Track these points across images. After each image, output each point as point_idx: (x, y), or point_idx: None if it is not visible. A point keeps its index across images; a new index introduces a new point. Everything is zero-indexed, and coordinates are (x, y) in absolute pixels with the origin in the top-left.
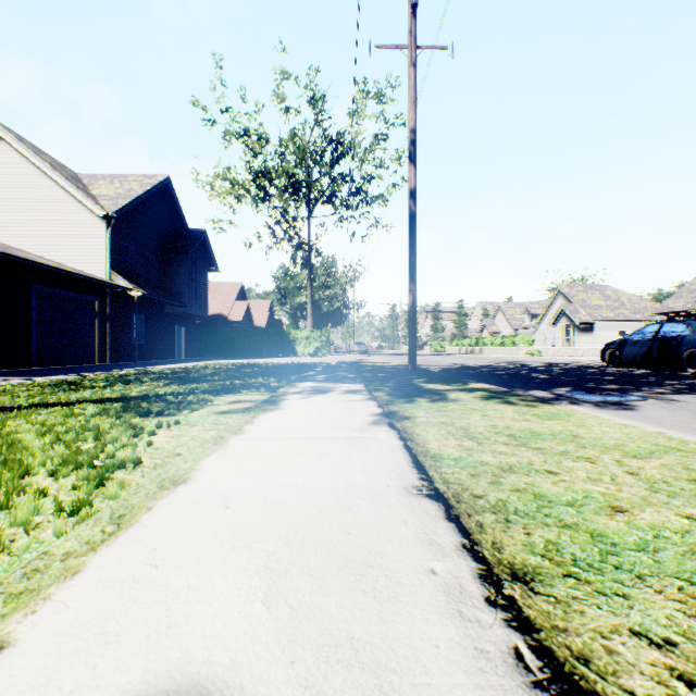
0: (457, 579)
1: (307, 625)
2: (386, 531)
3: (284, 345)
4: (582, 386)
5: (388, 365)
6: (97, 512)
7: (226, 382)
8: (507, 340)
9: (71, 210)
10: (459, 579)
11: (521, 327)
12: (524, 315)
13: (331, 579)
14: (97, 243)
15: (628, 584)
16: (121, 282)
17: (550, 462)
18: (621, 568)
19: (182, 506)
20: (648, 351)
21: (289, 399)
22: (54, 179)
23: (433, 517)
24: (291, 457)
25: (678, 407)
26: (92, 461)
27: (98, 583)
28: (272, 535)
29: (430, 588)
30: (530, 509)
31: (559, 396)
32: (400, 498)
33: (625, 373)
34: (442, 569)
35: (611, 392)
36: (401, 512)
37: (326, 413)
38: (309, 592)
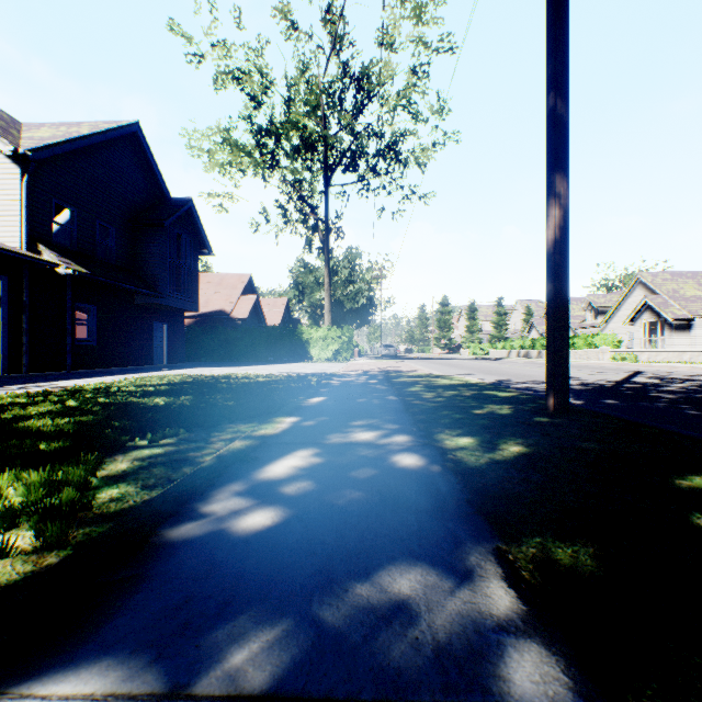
0: None
1: None
2: None
3: (295, 347)
4: None
5: (460, 386)
6: None
7: None
8: (579, 341)
9: None
10: None
11: (582, 326)
12: (586, 312)
13: None
14: (7, 196)
15: None
16: (45, 254)
17: None
18: None
19: None
20: None
21: None
22: None
23: None
24: None
25: None
26: None
27: None
28: None
29: None
30: None
31: None
32: None
33: None
34: None
35: None
36: None
37: None
38: None
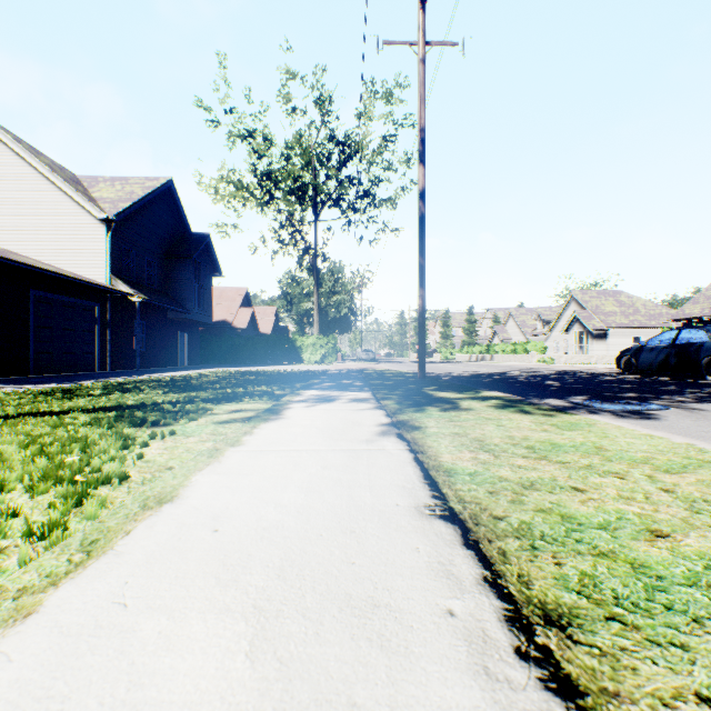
0: (479, 622)
1: (298, 687)
2: (395, 560)
3: (290, 352)
4: (599, 394)
5: (397, 373)
6: (69, 536)
7: (228, 390)
8: (518, 348)
9: (70, 213)
10: (482, 622)
11: (533, 334)
12: (536, 322)
13: (329, 622)
14: (97, 247)
15: (684, 630)
16: (121, 287)
17: (575, 478)
18: (673, 608)
19: (164, 529)
20: (666, 358)
21: (293, 408)
22: (53, 182)
23: (448, 542)
24: (291, 471)
25: (702, 416)
26: (74, 476)
27: (52, 628)
28: (264, 566)
29: (447, 636)
30: (558, 533)
31: (576, 405)
32: (411, 520)
33: (643, 381)
34: (461, 609)
35: (630, 400)
36: (412, 537)
37: (331, 423)
38: (303, 640)
